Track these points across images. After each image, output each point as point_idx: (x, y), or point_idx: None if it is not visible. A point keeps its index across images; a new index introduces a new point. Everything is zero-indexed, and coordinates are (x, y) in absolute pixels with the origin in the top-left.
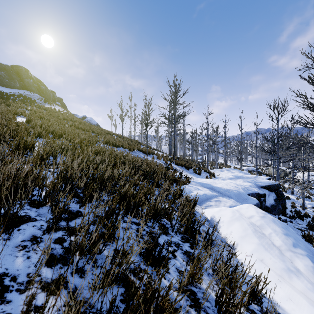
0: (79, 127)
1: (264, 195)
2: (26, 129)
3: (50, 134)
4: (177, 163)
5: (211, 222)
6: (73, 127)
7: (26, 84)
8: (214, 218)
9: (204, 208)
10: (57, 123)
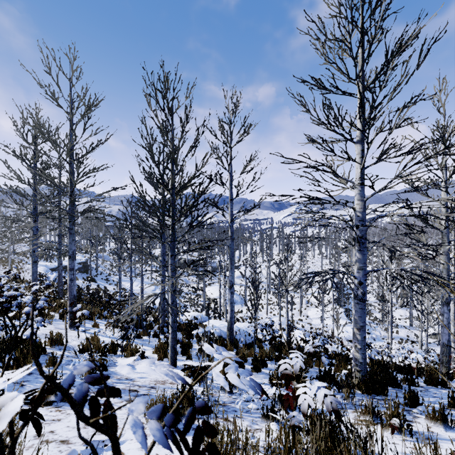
0: None
1: None
2: None
3: None
4: None
5: None
6: None
7: None
8: None
9: None
10: None
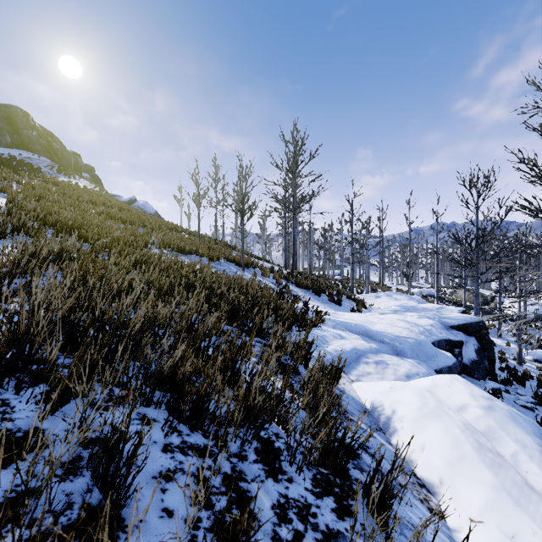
0: (116, 216)
1: (459, 344)
2: None
3: (47, 228)
4: (298, 283)
5: (373, 417)
6: (104, 216)
7: (25, 139)
8: (380, 406)
9: (355, 380)
10: (72, 208)
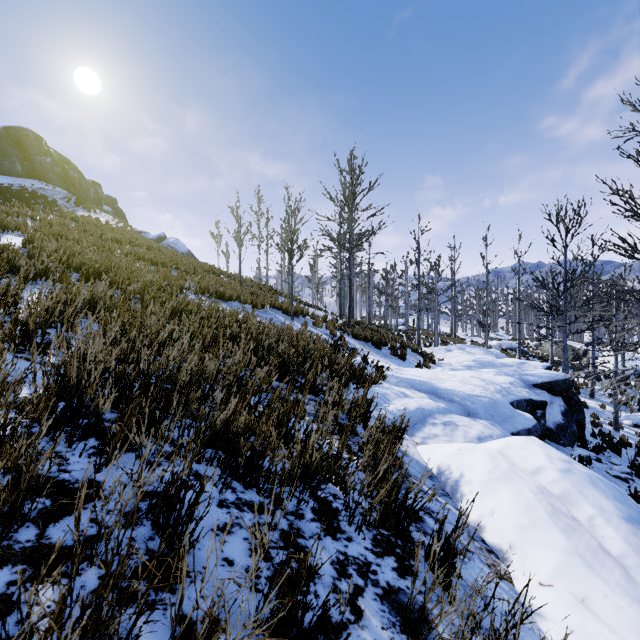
0: (145, 257)
1: (542, 404)
2: (13, 260)
3: (72, 272)
4: (356, 334)
5: (439, 482)
6: (132, 257)
7: (38, 167)
8: (447, 470)
9: (420, 443)
10: (95, 248)
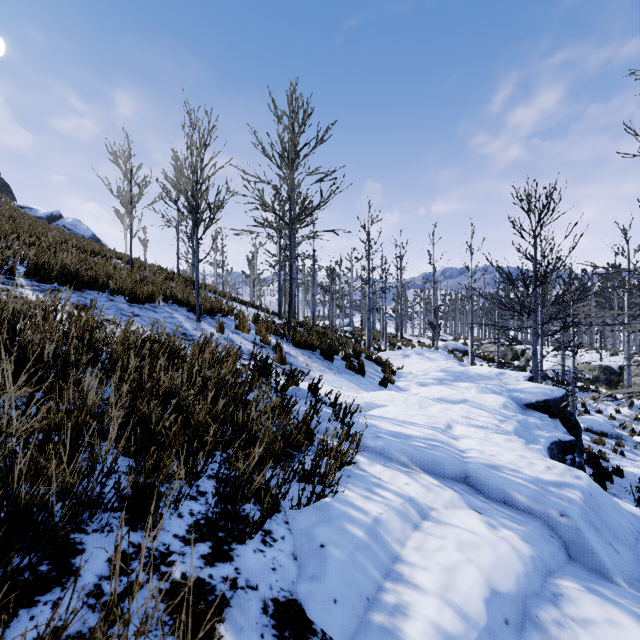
0: None
1: (572, 446)
2: None
3: None
4: (299, 341)
5: None
6: None
7: None
8: None
9: None
10: None
